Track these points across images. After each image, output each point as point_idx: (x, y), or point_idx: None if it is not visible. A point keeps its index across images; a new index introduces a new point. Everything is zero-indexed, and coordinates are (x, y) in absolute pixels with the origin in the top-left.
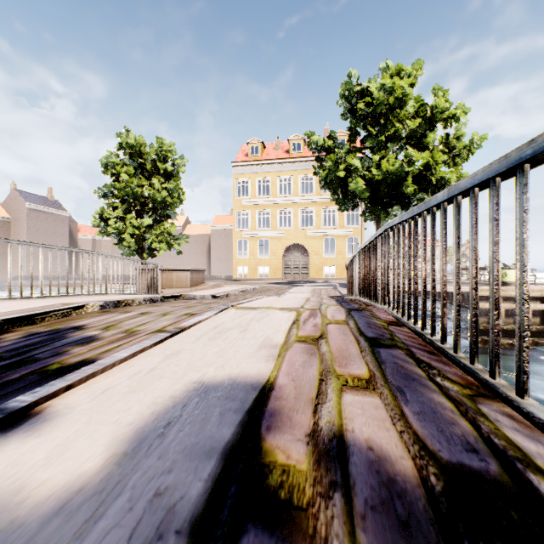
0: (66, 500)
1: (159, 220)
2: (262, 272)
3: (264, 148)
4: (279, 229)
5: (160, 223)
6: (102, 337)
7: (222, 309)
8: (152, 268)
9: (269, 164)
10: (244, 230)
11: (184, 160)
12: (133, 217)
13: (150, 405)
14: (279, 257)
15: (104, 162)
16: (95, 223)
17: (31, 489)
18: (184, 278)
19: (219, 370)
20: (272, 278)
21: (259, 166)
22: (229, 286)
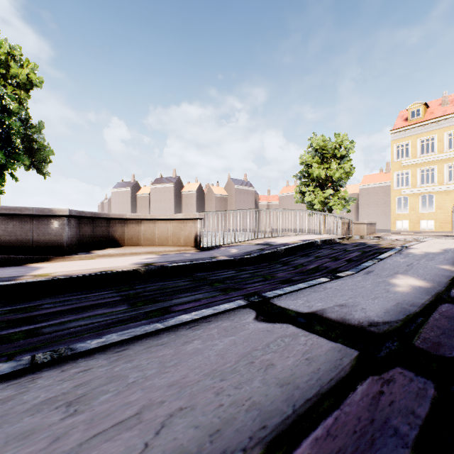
0: (438, 252)
1: (335, 190)
2: (422, 226)
3: (427, 107)
4: (446, 184)
5: (336, 191)
6: (381, 244)
7: (431, 238)
8: (349, 222)
9: (434, 122)
10: (403, 188)
11: (353, 143)
12: (318, 189)
13: (439, 248)
14: (446, 211)
15: (301, 158)
16: (296, 196)
17: (429, 251)
18: (361, 229)
19: (453, 247)
20: (437, 231)
21: (421, 127)
22: (396, 235)
